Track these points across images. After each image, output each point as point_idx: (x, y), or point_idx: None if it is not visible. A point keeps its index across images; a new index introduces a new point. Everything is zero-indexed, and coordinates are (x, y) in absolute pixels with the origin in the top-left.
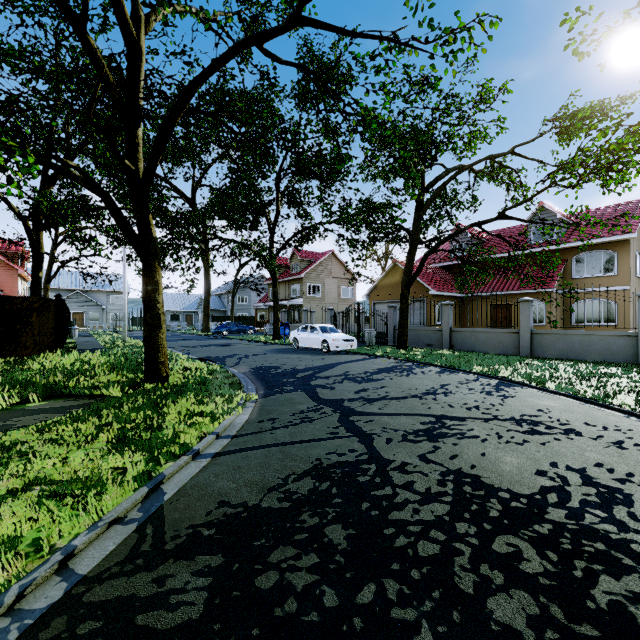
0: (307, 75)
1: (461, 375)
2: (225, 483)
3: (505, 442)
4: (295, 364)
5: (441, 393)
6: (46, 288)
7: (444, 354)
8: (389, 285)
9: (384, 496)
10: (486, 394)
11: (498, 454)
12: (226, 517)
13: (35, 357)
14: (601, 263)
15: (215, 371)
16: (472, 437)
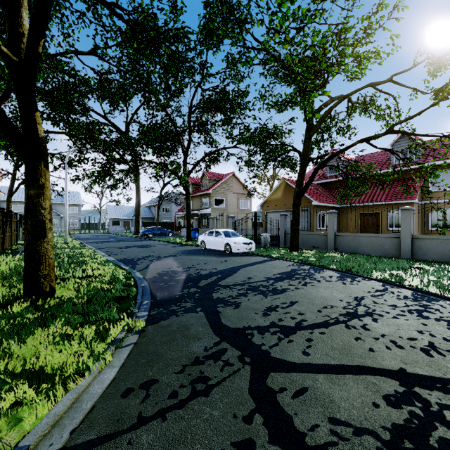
0: None
1: (365, 282)
2: None
3: None
4: (200, 268)
5: (365, 314)
6: (9, 200)
7: (334, 257)
8: (278, 198)
9: None
10: (420, 316)
11: None
12: None
13: None
14: None
15: (117, 278)
16: None
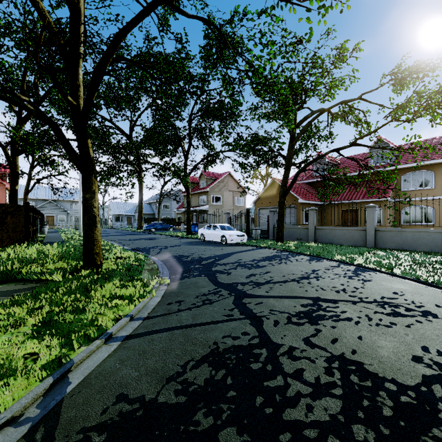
0: (208, 27)
1: (326, 262)
2: (128, 371)
3: (375, 324)
4: (201, 253)
5: (313, 277)
6: (25, 198)
7: (311, 246)
8: (269, 196)
9: (276, 388)
10: (349, 278)
11: (373, 337)
12: (120, 417)
13: (6, 248)
14: (422, 180)
15: (140, 259)
16: (346, 319)
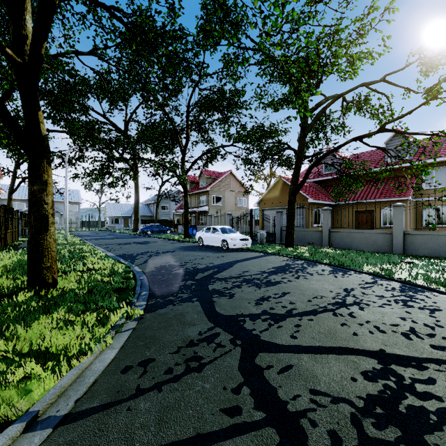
0: None
1: (356, 276)
2: None
3: None
4: (197, 262)
5: (353, 304)
6: (10, 198)
7: (328, 252)
8: (275, 195)
9: None
10: (404, 305)
11: None
12: None
13: None
14: None
15: (117, 272)
16: None
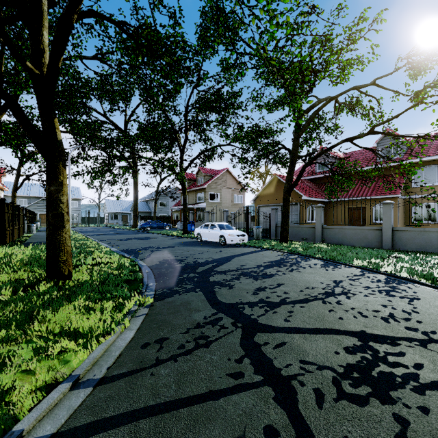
0: None
1: (345, 269)
2: None
3: None
4: (197, 257)
5: (341, 293)
6: (14, 195)
7: (321, 247)
8: (270, 193)
9: None
10: (387, 295)
11: None
12: None
13: None
14: (436, 175)
15: (123, 265)
16: (435, 387)
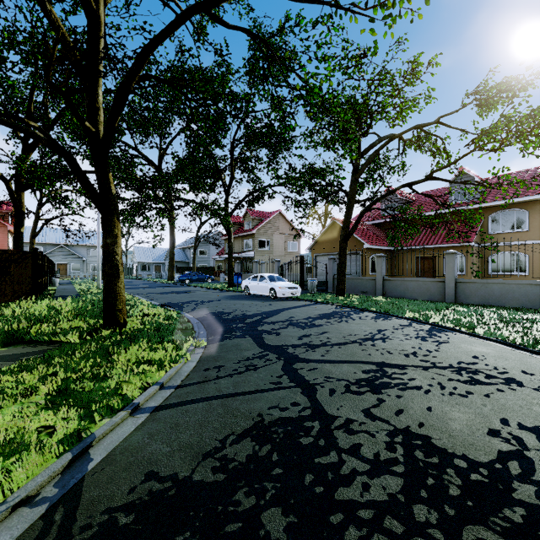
0: (253, 40)
1: (395, 320)
2: (158, 446)
3: (449, 394)
4: (245, 310)
5: (379, 339)
6: (32, 242)
7: (378, 300)
8: (329, 240)
9: (329, 465)
10: (421, 340)
11: (444, 408)
12: (150, 496)
13: (10, 304)
14: (514, 220)
15: (172, 317)
16: (415, 388)
